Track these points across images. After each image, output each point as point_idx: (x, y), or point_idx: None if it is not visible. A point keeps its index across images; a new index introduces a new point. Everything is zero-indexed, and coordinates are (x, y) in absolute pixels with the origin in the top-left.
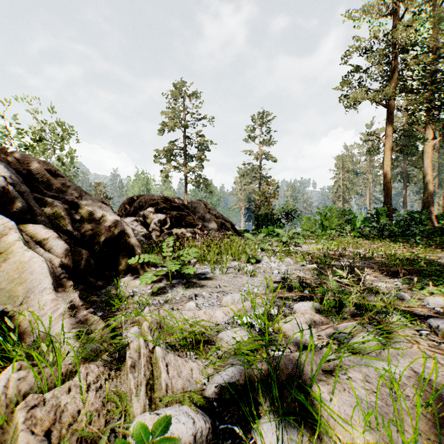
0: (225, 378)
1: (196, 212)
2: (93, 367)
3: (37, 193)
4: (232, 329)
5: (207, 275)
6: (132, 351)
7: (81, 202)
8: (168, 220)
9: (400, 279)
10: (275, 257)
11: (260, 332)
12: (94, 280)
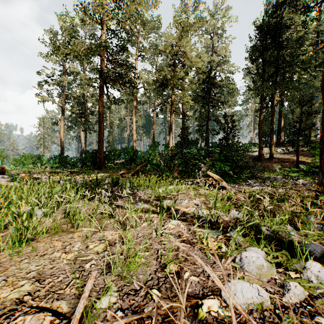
0: None
1: None
2: None
3: None
4: None
5: None
6: None
7: None
8: None
9: None
10: None
11: None
12: None
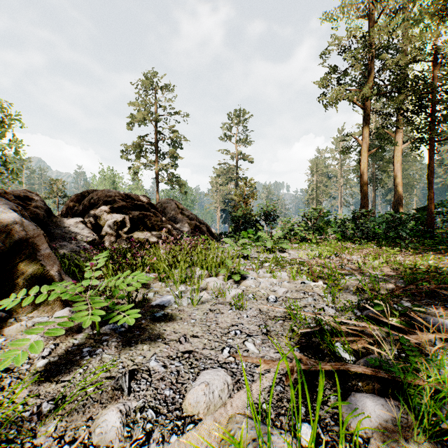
0: None
1: (167, 213)
2: None
3: None
4: None
5: (168, 307)
6: None
7: None
8: (128, 222)
9: (447, 305)
10: (263, 270)
11: None
12: None
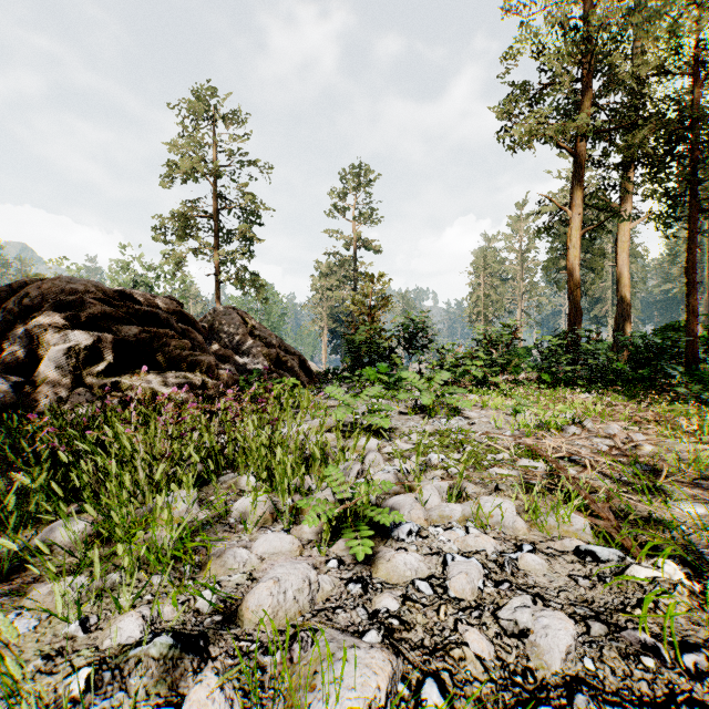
0: None
1: (222, 333)
2: None
3: None
4: None
5: None
6: None
7: None
8: (109, 350)
9: None
10: (433, 484)
11: None
12: None
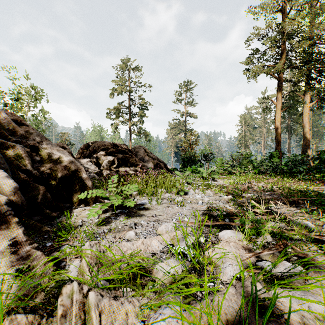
0: (162, 324)
1: (138, 155)
2: (20, 317)
3: (3, 139)
4: (166, 260)
5: (145, 205)
6: (64, 297)
7: (41, 146)
8: (116, 161)
9: (298, 207)
10: (198, 190)
11: (192, 261)
12: (50, 211)
